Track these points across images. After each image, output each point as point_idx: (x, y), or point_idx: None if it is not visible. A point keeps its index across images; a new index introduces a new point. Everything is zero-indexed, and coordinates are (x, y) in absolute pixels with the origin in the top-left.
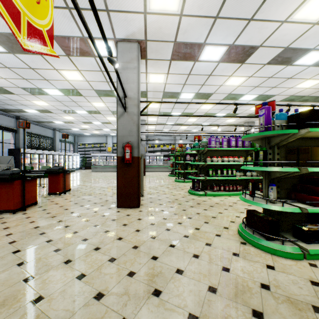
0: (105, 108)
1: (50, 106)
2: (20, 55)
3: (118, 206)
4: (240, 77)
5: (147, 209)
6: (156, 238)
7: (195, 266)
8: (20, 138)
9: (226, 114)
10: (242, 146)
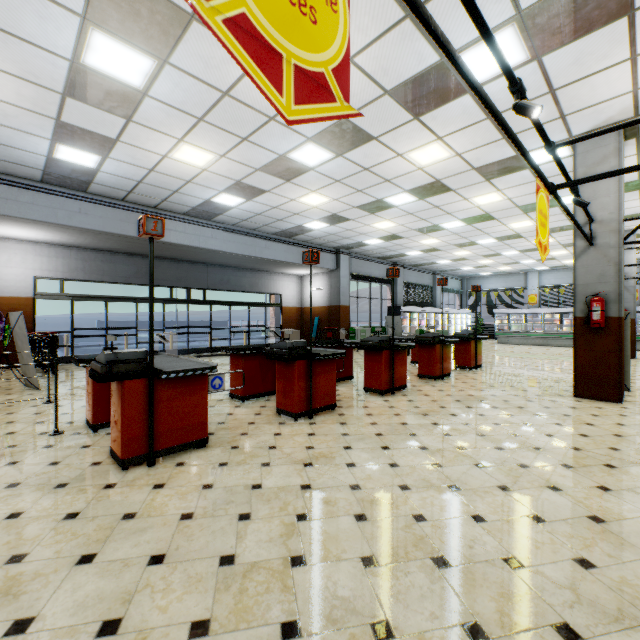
0: (533, 227)
1: (440, 242)
2: (429, 198)
3: (575, 394)
4: None
5: (639, 407)
6: None
7: None
8: (397, 291)
9: None
10: None
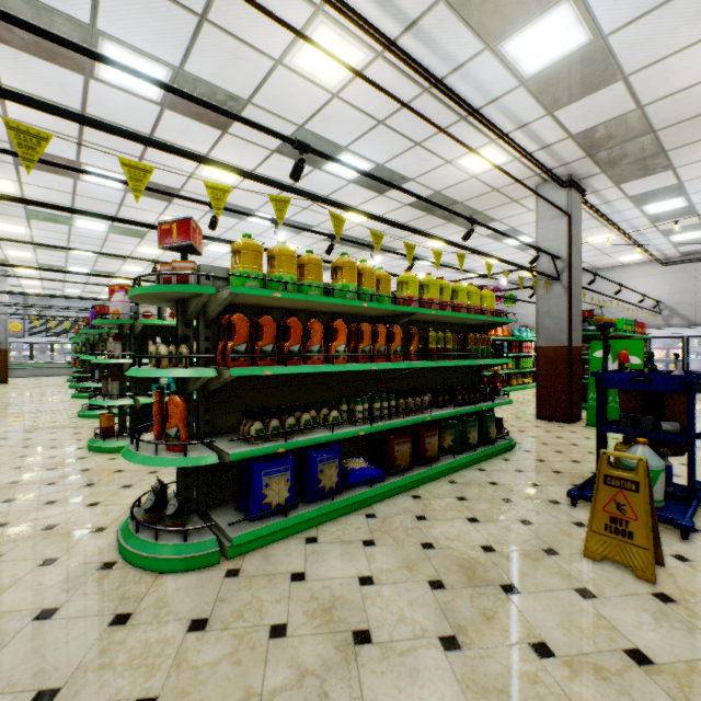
0: None
1: None
2: None
3: None
4: (154, 248)
5: None
6: None
7: (5, 429)
8: None
9: None
10: None
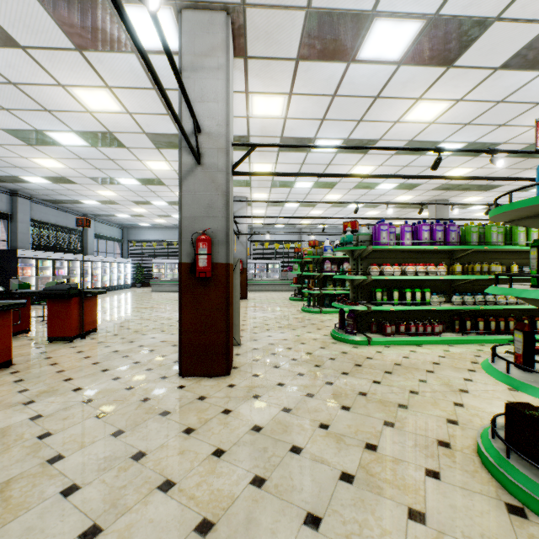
0: (172, 173)
1: (68, 169)
2: None
3: (182, 372)
4: (439, 102)
5: (247, 379)
6: (265, 483)
7: None
8: (18, 230)
9: (397, 186)
10: (444, 242)
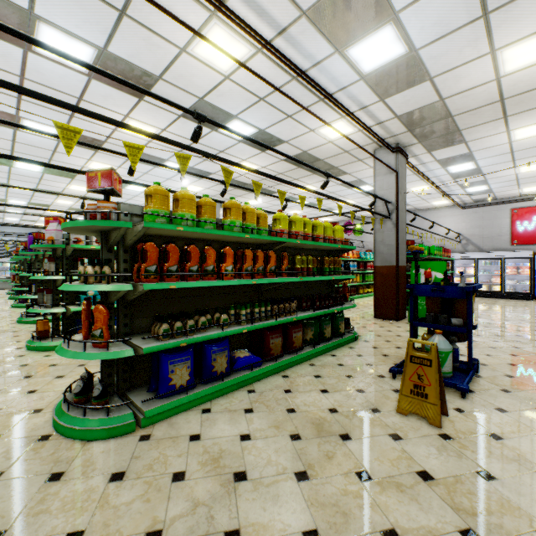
0: None
1: None
2: None
3: None
4: (83, 187)
5: None
6: None
7: None
8: None
9: None
10: None
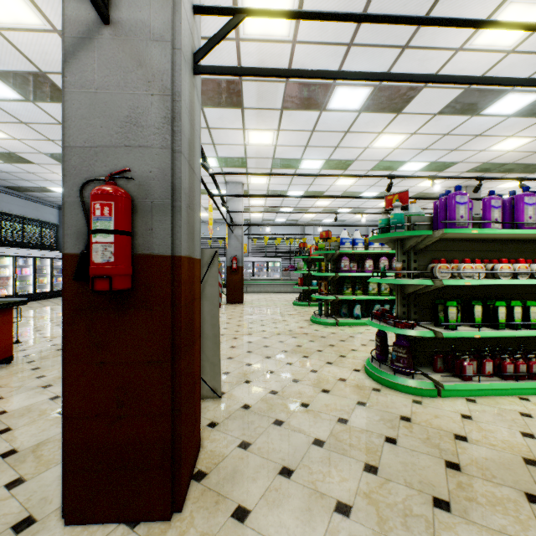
0: None
1: (14, 141)
2: None
3: (66, 512)
4: None
5: None
6: None
7: None
8: None
9: (425, 166)
10: None
